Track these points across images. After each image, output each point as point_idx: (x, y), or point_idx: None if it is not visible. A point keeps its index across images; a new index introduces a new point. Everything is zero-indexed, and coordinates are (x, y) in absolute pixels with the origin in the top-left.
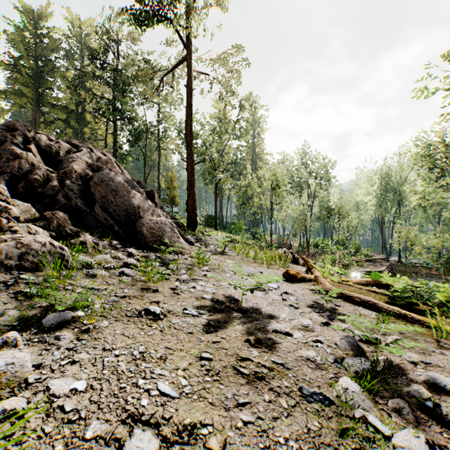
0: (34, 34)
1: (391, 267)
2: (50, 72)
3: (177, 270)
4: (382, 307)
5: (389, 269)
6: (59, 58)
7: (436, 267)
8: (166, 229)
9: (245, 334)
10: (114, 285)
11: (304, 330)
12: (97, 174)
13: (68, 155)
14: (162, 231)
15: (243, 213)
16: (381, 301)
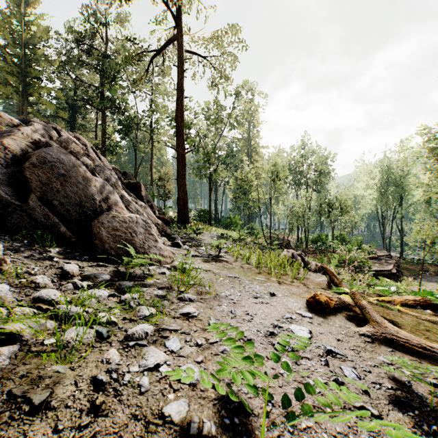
0: (21, 21)
1: (397, 265)
2: (38, 60)
3: (137, 305)
4: None
5: (396, 268)
6: (48, 46)
7: None
8: (139, 230)
9: None
10: None
11: None
12: (38, 152)
13: (7, 129)
14: (132, 233)
15: (239, 207)
16: None
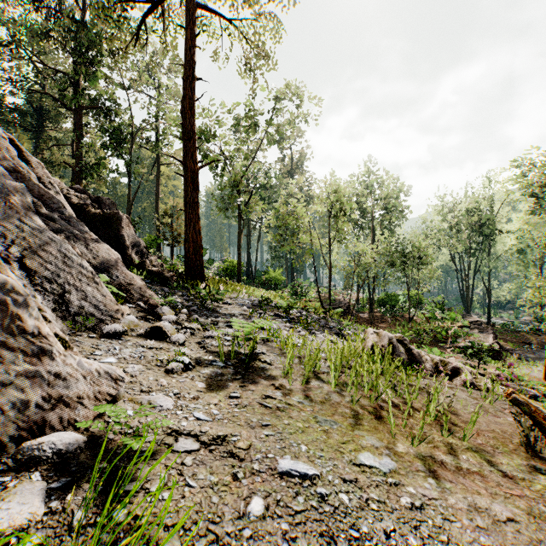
0: None
1: (495, 336)
2: None
3: None
4: None
5: (496, 341)
6: None
7: None
8: None
9: None
10: None
11: None
12: None
13: None
14: None
15: (279, 258)
16: None
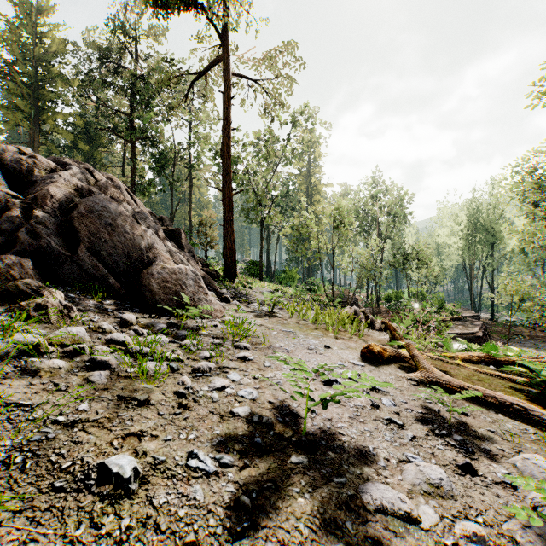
0: (32, 33)
1: (485, 327)
2: (53, 80)
3: (197, 349)
4: (538, 416)
5: (483, 330)
6: (64, 63)
7: (541, 327)
8: (188, 282)
9: (320, 528)
10: (67, 390)
11: (436, 497)
12: (84, 201)
13: (47, 175)
14: (181, 285)
15: (296, 258)
16: (521, 398)
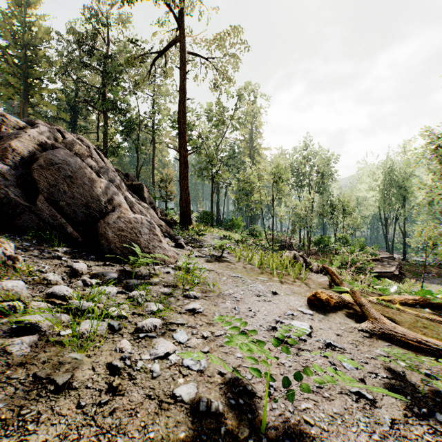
0: (22, 22)
1: (400, 267)
2: (40, 61)
3: (145, 301)
4: None
5: (399, 269)
6: (49, 47)
7: None
8: (143, 230)
9: None
10: None
11: None
12: (45, 154)
13: (14, 131)
14: (137, 233)
15: (241, 209)
16: None
